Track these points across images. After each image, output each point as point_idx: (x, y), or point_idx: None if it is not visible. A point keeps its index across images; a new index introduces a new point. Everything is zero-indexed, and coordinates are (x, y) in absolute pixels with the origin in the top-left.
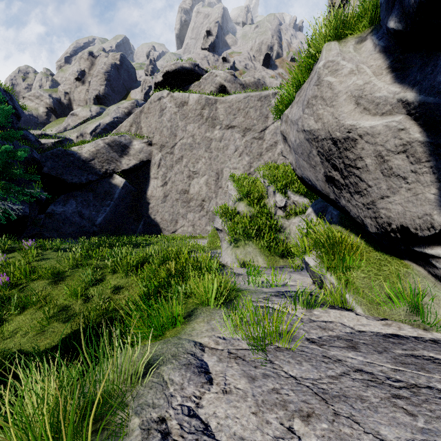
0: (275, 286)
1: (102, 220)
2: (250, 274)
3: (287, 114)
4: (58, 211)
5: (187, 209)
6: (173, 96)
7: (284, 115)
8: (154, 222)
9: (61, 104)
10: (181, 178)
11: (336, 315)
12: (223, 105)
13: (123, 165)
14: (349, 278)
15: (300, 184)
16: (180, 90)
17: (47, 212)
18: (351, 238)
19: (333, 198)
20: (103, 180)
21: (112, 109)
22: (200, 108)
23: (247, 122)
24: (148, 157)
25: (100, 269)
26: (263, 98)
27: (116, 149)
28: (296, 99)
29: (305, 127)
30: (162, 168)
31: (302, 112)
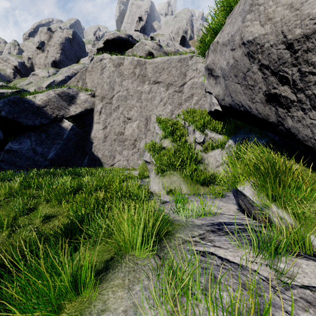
0: (204, 215)
1: (53, 155)
2: (177, 202)
3: (217, 40)
4: (15, 148)
5: (123, 147)
6: (112, 58)
7: (213, 44)
8: (96, 158)
9: (25, 66)
10: (118, 123)
11: (315, 272)
12: (151, 65)
13: (71, 112)
14: (304, 212)
15: (216, 123)
16: (117, 54)
17: (5, 149)
18: (293, 165)
19: (273, 121)
20: (54, 123)
21: (64, 69)
22: (133, 68)
23: (169, 79)
24: (92, 106)
25: (35, 198)
26: (182, 60)
27: (65, 99)
28: (228, 21)
29: (246, 38)
30: (103, 115)
31: (242, 21)
